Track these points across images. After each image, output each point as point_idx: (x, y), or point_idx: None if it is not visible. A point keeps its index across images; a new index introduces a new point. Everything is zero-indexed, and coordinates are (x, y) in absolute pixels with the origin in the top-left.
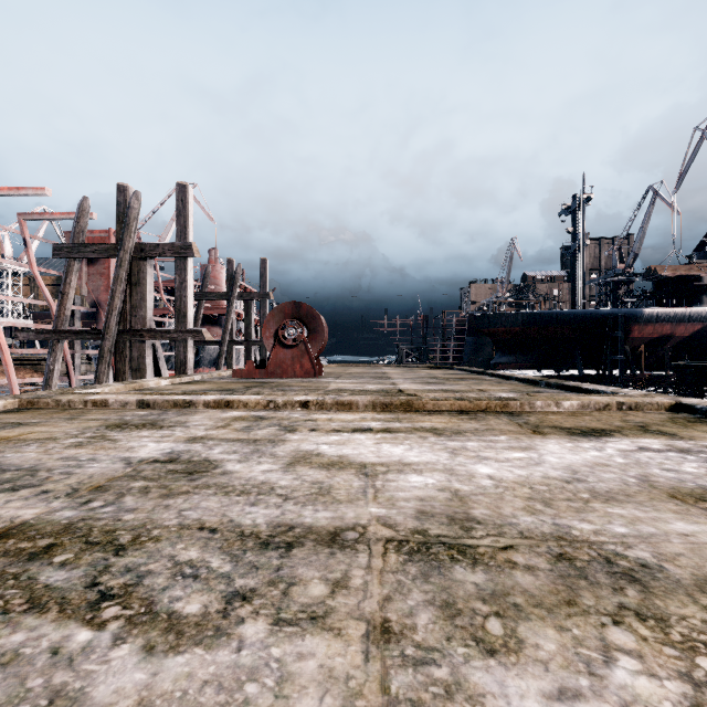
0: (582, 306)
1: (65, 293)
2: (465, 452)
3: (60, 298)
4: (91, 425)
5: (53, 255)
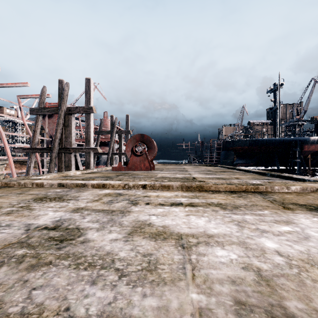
0: (279, 136)
1: (35, 131)
2: (247, 224)
3: (33, 133)
4: (26, 198)
5: (30, 113)
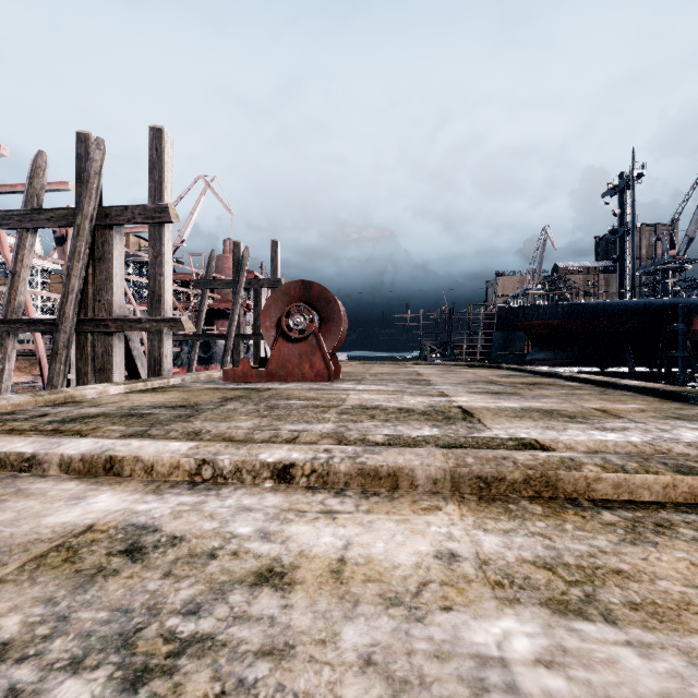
0: (632, 296)
1: (16, 273)
2: None
3: (9, 280)
4: None
5: (2, 225)
